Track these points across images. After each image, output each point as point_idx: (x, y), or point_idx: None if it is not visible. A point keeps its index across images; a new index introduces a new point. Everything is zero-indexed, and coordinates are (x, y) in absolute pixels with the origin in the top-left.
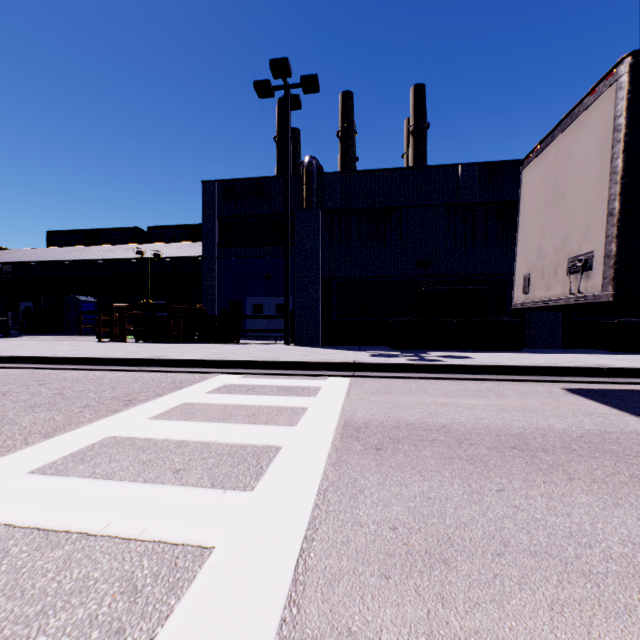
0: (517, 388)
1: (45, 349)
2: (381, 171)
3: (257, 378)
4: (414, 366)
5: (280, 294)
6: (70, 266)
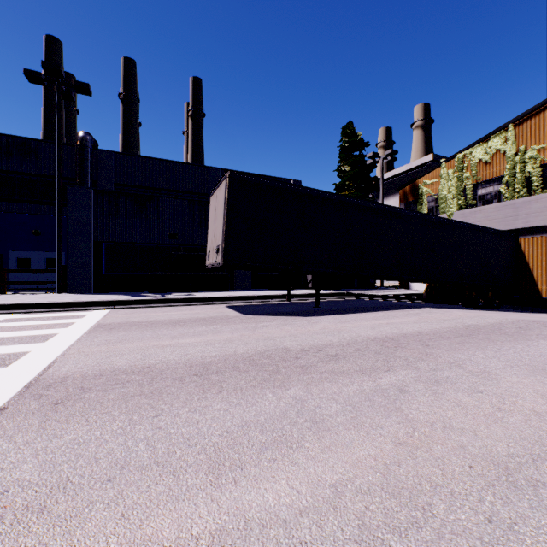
0: (205, 307)
1: None
2: (151, 158)
3: (34, 314)
4: (155, 300)
5: (51, 249)
6: None
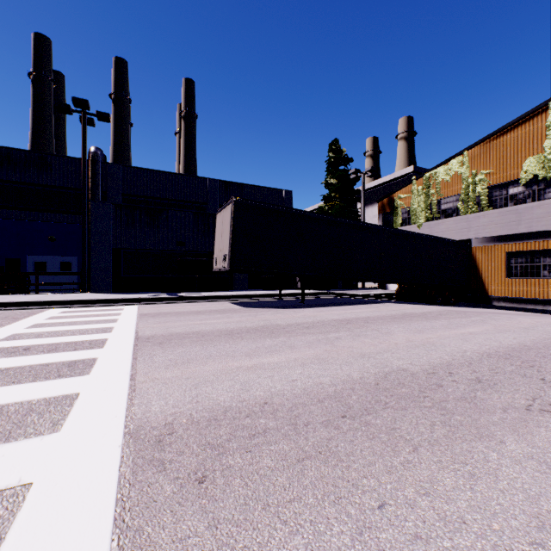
0: (213, 303)
1: None
2: (155, 171)
3: (81, 308)
4: (172, 298)
5: (65, 254)
6: None
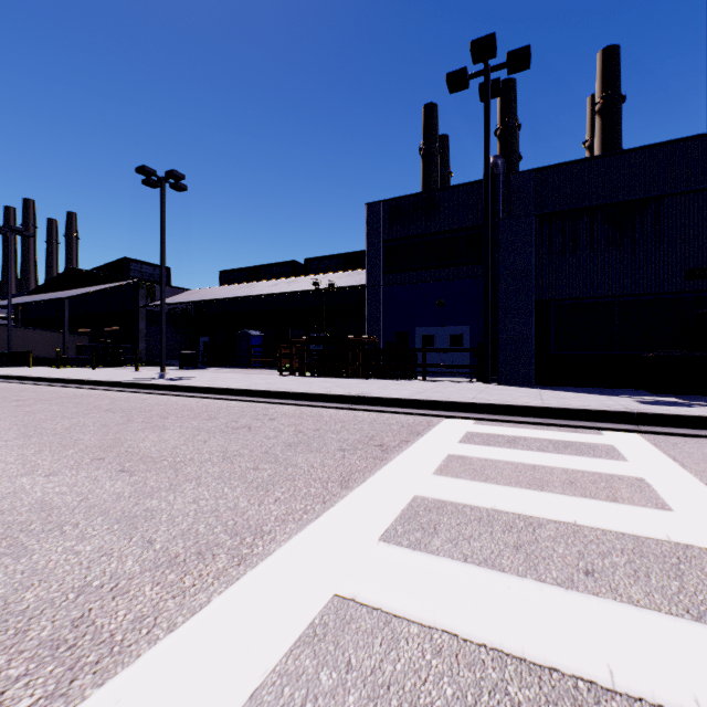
0: None
1: (244, 382)
2: (593, 159)
3: (498, 426)
4: None
5: (454, 323)
6: (238, 302)
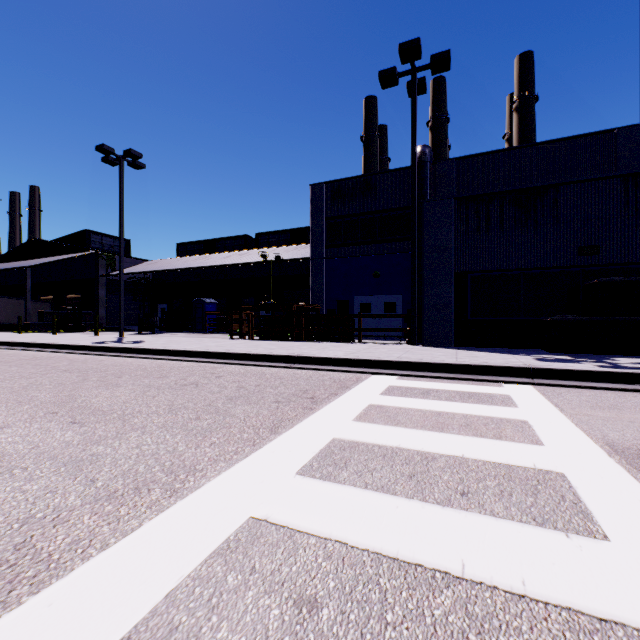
0: None
1: (196, 344)
2: (506, 151)
3: (417, 380)
4: (618, 375)
5: (388, 292)
6: (194, 273)
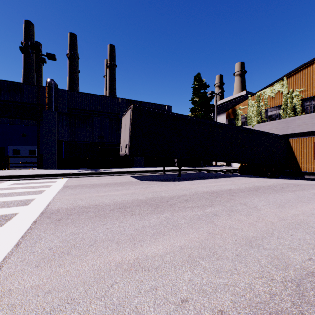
0: (119, 176)
1: None
2: (87, 93)
3: (29, 180)
4: (92, 173)
5: (32, 144)
6: None
